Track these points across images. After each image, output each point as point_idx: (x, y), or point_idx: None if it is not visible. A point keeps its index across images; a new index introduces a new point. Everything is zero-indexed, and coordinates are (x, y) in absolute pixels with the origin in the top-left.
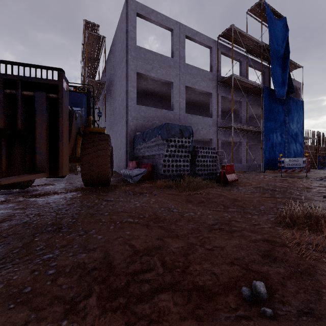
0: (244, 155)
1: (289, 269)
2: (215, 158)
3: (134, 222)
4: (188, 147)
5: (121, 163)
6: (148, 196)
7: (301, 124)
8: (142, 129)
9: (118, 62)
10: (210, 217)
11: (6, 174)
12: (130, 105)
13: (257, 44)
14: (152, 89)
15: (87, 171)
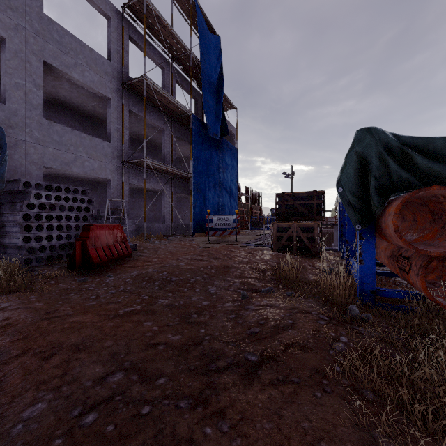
0: (168, 211)
1: None
2: (86, 211)
3: None
4: None
5: None
6: None
7: (235, 176)
8: None
9: None
10: None
11: None
12: None
13: (185, 51)
14: None
15: None
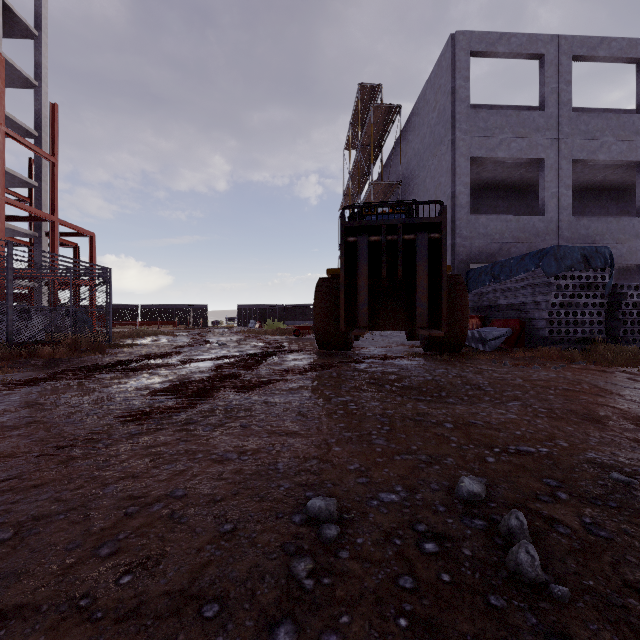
0: None
1: None
2: None
3: (576, 390)
4: (600, 288)
5: None
6: (546, 370)
7: None
8: (481, 257)
9: (429, 145)
10: None
11: (379, 329)
12: (459, 217)
13: None
14: (490, 179)
15: None
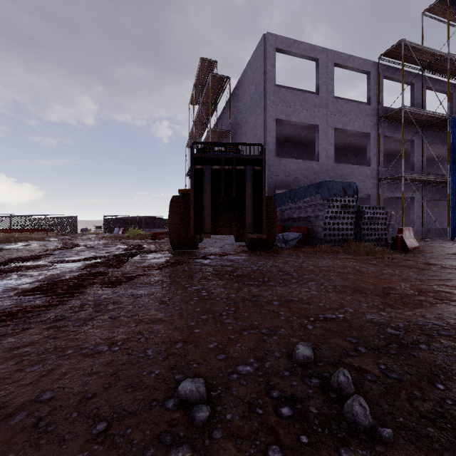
0: (418, 216)
1: None
2: (384, 220)
3: (345, 272)
4: (351, 208)
5: None
6: (324, 259)
7: None
8: (282, 186)
9: (249, 108)
10: (412, 273)
11: (219, 234)
12: (269, 158)
13: (440, 57)
14: (287, 135)
15: None
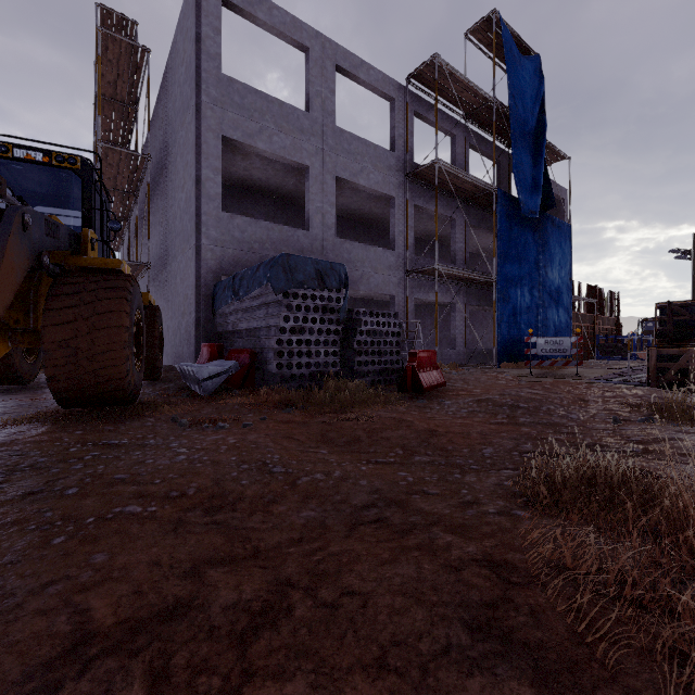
0: (460, 331)
1: (547, 686)
2: (397, 336)
3: (141, 515)
4: (336, 312)
5: (186, 347)
6: (228, 430)
7: (567, 270)
8: (237, 268)
9: (179, 111)
10: (363, 483)
11: None
12: (206, 211)
13: (485, 101)
14: (263, 181)
15: (62, 369)
